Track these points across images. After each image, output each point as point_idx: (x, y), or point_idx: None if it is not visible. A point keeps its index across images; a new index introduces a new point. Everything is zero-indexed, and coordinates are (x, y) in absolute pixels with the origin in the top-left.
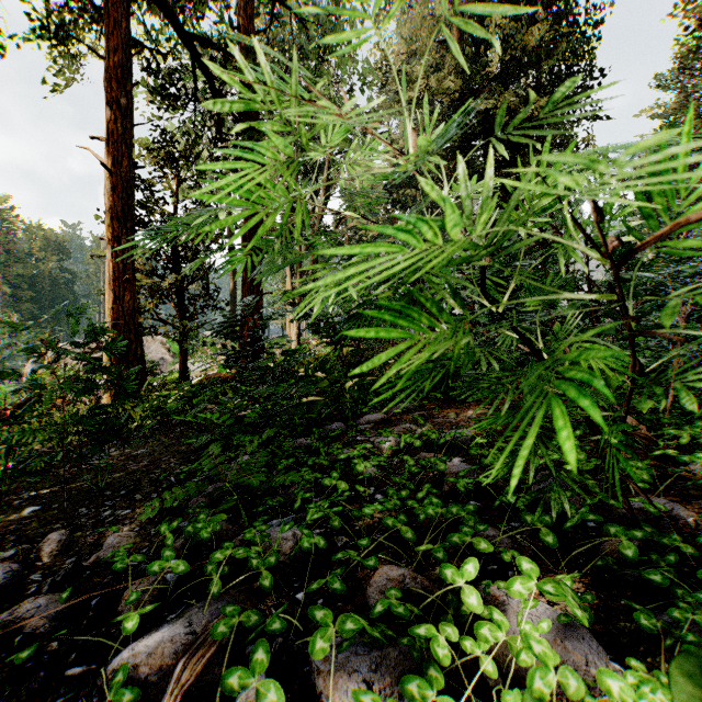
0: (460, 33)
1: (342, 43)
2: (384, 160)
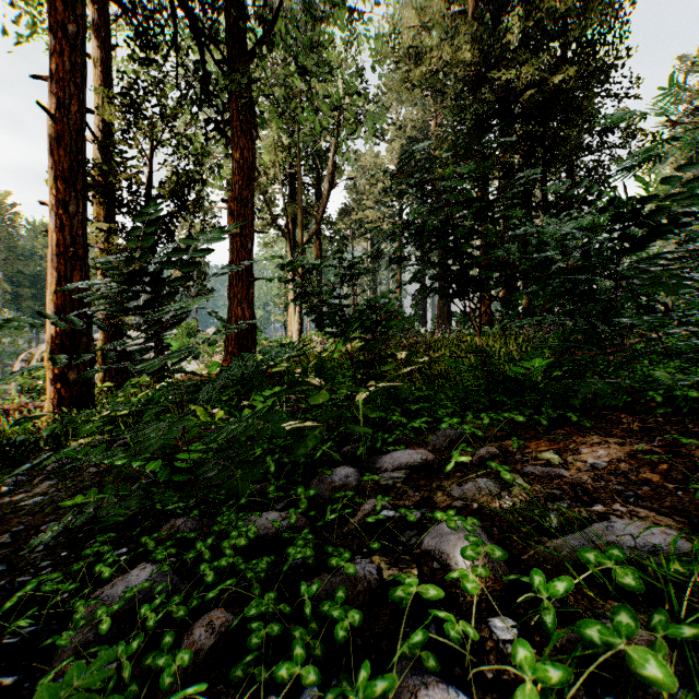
0: (475, 3)
1: (348, 9)
2: (391, 150)
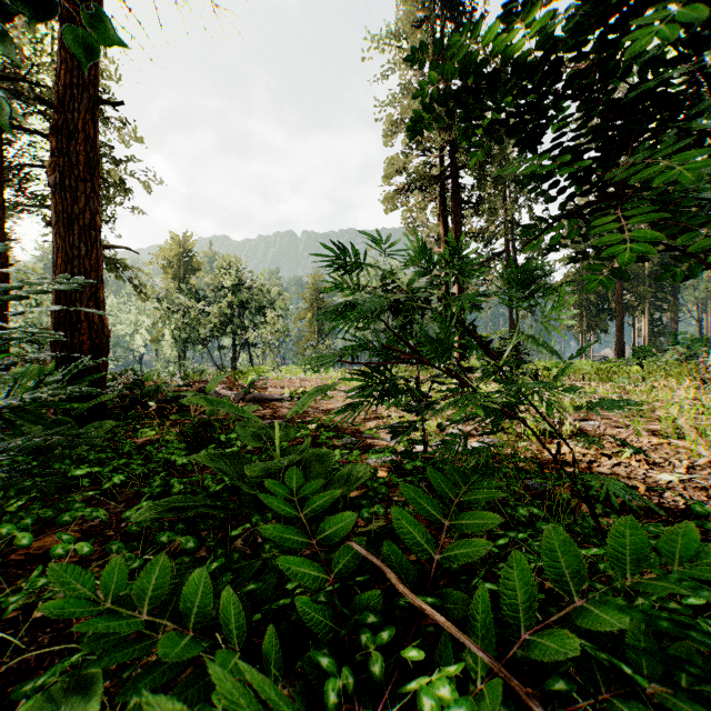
0: None
1: None
2: None
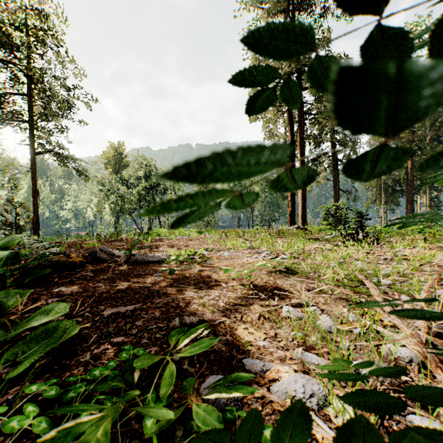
0: None
1: None
2: None
